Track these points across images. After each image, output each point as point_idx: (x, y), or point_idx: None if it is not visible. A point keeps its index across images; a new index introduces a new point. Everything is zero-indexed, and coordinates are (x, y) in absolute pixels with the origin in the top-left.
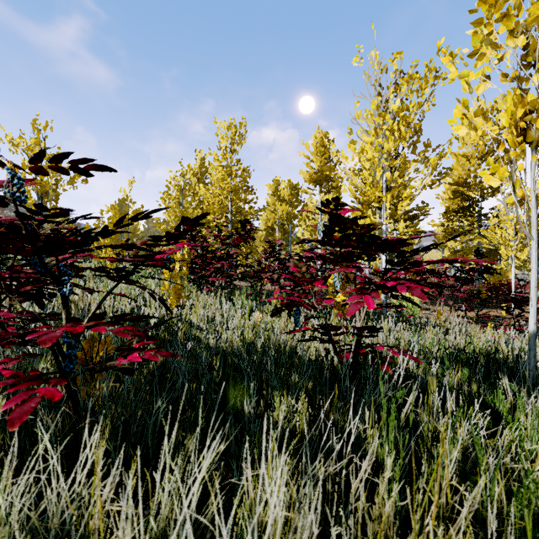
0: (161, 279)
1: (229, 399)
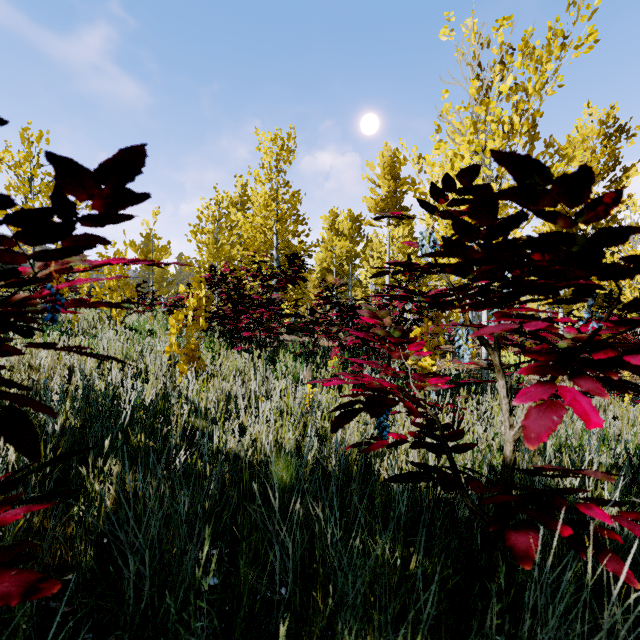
0: (47, 348)
1: (242, 597)
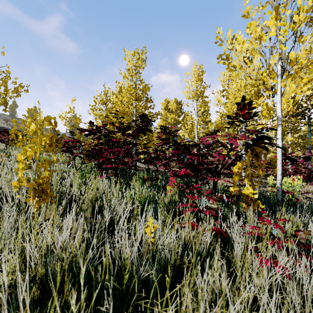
0: None
1: None
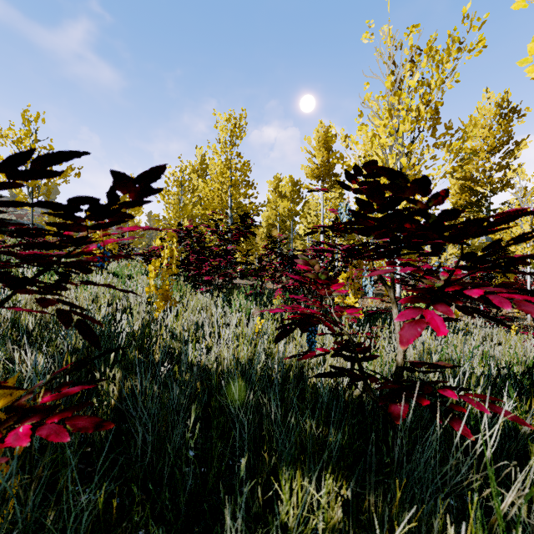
0: (93, 284)
1: (213, 458)
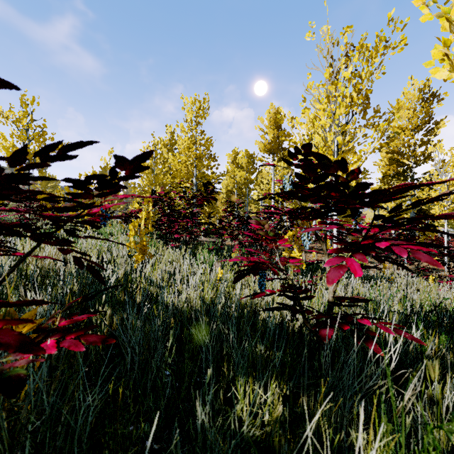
0: (97, 238)
1: (185, 374)
